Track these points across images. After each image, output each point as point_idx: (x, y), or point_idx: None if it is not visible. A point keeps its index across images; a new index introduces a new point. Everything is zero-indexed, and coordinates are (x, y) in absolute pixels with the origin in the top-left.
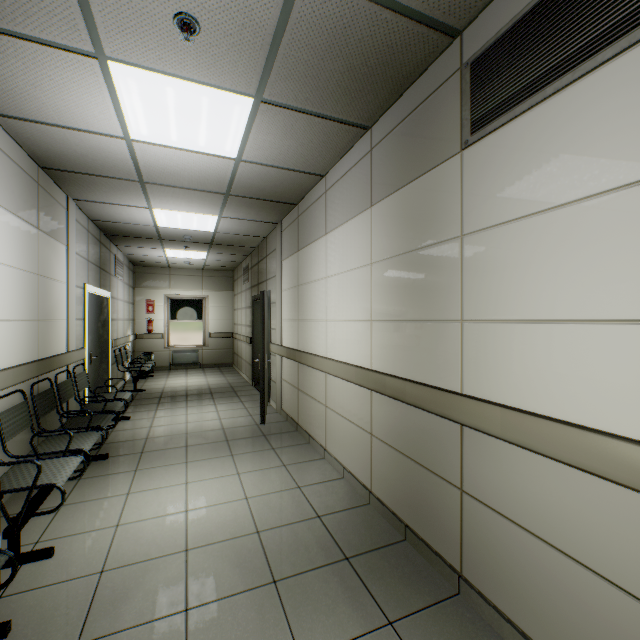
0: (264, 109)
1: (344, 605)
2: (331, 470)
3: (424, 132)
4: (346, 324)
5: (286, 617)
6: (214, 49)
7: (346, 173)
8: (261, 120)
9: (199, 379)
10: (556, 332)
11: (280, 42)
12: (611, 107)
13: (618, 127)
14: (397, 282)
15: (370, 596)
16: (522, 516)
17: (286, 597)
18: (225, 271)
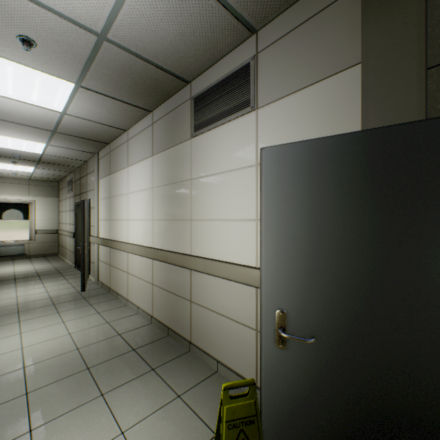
0: (82, 90)
1: (129, 368)
2: (130, 311)
3: (177, 124)
4: (139, 222)
5: (95, 381)
6: (46, 56)
7: (139, 133)
8: (80, 95)
9: (26, 266)
10: (220, 224)
11: (92, 63)
12: (234, 138)
13: (236, 146)
14: (165, 199)
15: (144, 362)
16: (211, 305)
17: (95, 373)
18: (51, 182)
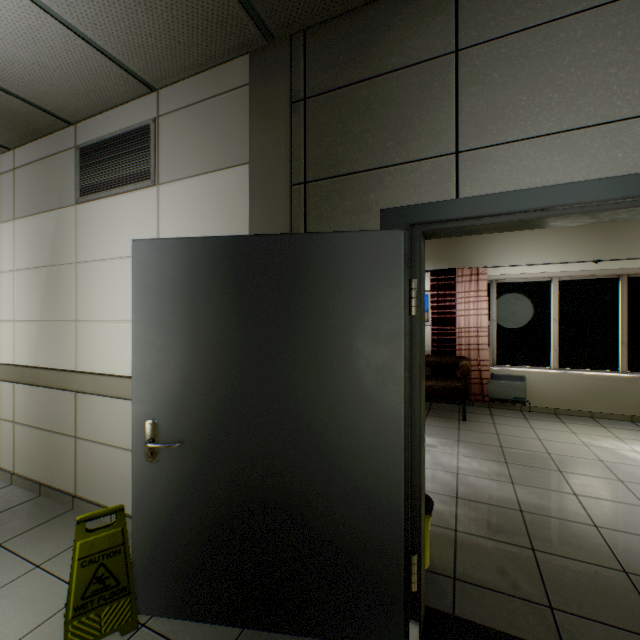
0: None
1: None
2: None
3: (55, 178)
4: None
5: None
6: None
7: None
8: None
9: None
10: (116, 327)
11: None
12: (133, 215)
13: (135, 226)
14: (36, 289)
15: None
16: (104, 437)
17: None
18: None
